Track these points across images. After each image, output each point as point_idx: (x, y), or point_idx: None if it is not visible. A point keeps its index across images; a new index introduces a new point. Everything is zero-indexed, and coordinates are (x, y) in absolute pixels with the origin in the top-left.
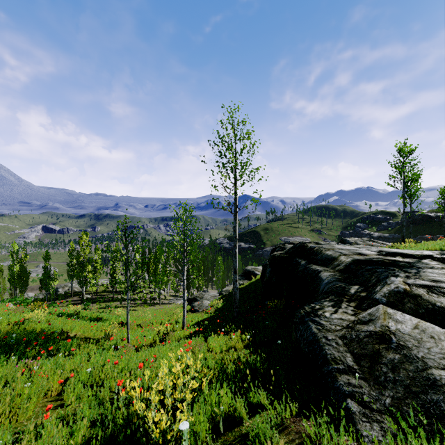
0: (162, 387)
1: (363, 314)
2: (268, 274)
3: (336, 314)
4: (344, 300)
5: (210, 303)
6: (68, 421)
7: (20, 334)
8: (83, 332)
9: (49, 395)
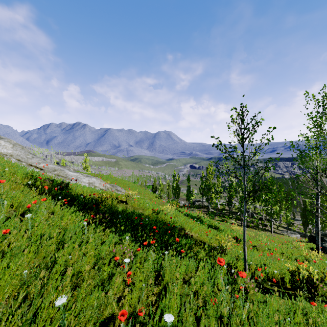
0: None
1: None
2: None
3: None
4: None
5: None
6: None
7: (154, 219)
8: (200, 235)
9: None
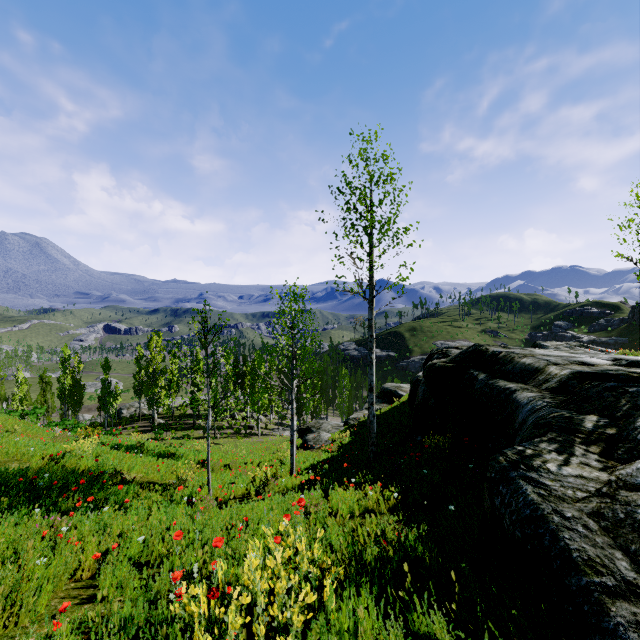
0: (247, 600)
1: (628, 470)
2: (420, 394)
3: (570, 467)
4: (576, 441)
5: (331, 436)
6: (97, 629)
7: (57, 473)
8: (147, 474)
9: (78, 578)
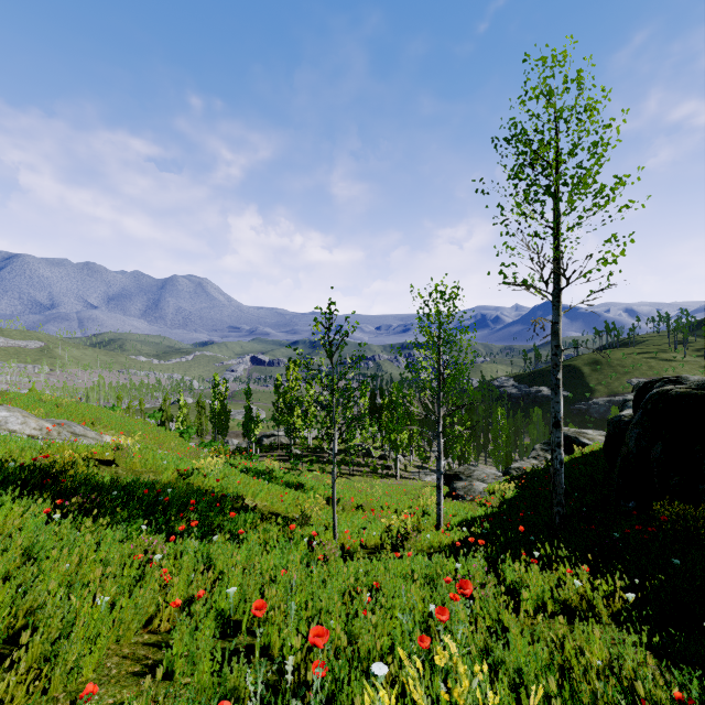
0: None
1: None
2: (632, 440)
3: None
4: None
5: (487, 487)
6: None
7: (182, 489)
8: (271, 503)
9: (155, 628)
